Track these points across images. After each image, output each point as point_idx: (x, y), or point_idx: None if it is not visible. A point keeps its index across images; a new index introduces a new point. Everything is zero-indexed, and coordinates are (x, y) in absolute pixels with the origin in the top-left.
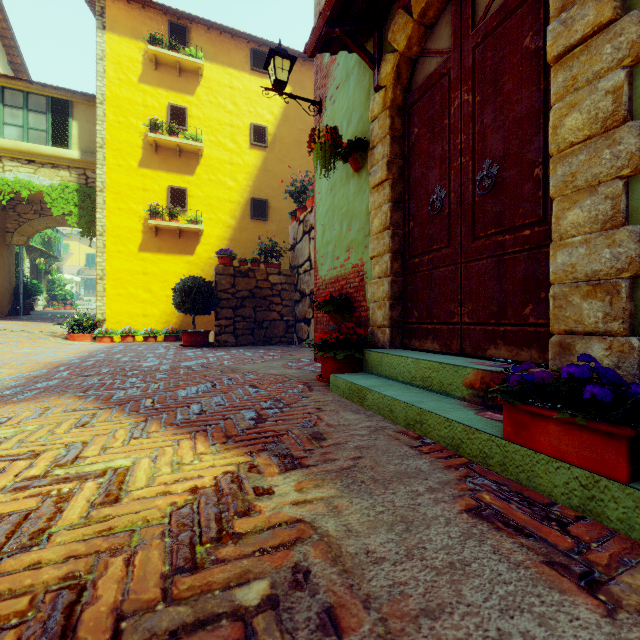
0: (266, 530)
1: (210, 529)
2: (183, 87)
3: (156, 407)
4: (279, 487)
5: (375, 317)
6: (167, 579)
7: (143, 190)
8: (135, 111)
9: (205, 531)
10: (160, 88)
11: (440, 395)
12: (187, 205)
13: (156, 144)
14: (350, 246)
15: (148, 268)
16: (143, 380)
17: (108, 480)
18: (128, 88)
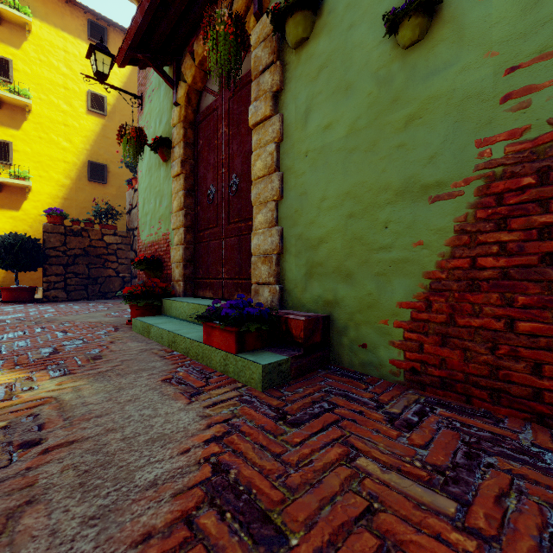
0: (20, 404)
1: None
2: (6, 38)
3: None
4: (44, 385)
5: (175, 274)
6: None
7: None
8: None
9: None
10: None
11: (198, 325)
12: (11, 159)
13: None
14: (161, 218)
15: None
16: None
17: None
18: None
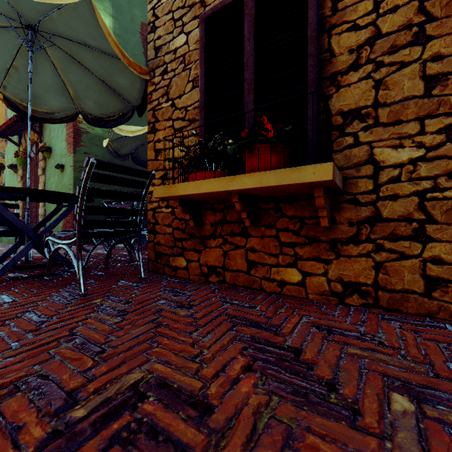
0: None
1: None
2: None
3: None
4: None
5: None
6: None
7: None
8: None
9: None
10: None
11: None
12: None
13: None
14: None
15: None
16: None
17: None
18: None
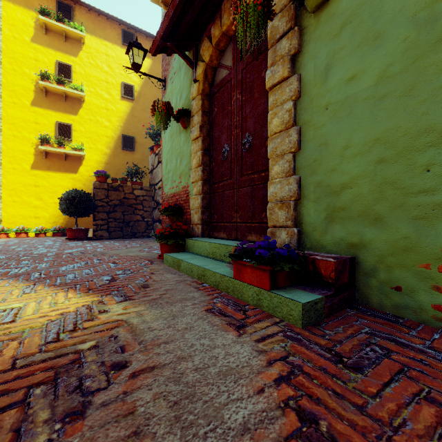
0: (100, 325)
1: (69, 327)
2: (68, 50)
3: (42, 277)
4: (114, 309)
5: (194, 219)
6: (42, 346)
7: (35, 123)
8: (28, 63)
9: (66, 328)
10: (49, 48)
11: (220, 262)
12: (72, 137)
13: (46, 90)
14: (181, 174)
15: (39, 182)
16: (33, 262)
17: (7, 313)
18: (22, 45)
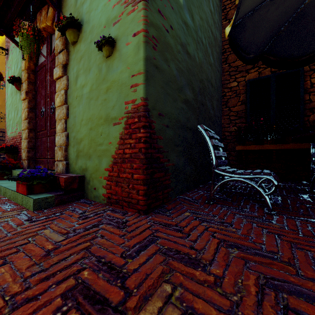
0: None
1: None
2: None
3: None
4: None
5: (23, 156)
6: None
7: None
8: None
9: None
10: None
11: None
12: None
13: None
14: (17, 123)
15: None
16: None
17: None
18: None
